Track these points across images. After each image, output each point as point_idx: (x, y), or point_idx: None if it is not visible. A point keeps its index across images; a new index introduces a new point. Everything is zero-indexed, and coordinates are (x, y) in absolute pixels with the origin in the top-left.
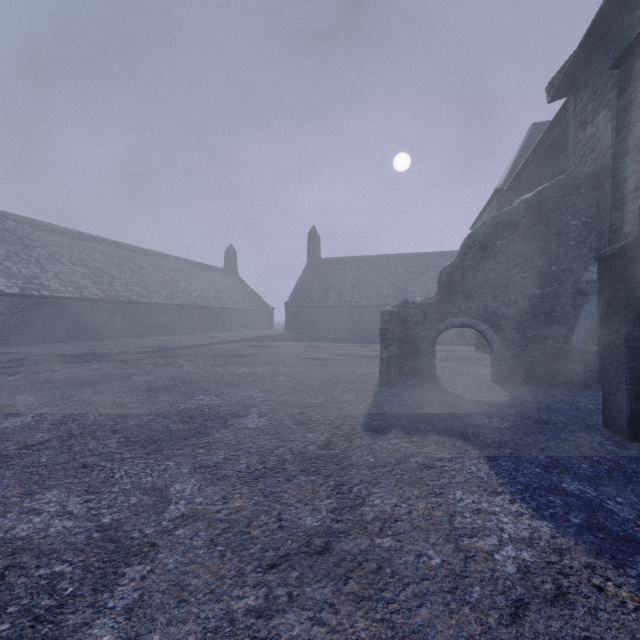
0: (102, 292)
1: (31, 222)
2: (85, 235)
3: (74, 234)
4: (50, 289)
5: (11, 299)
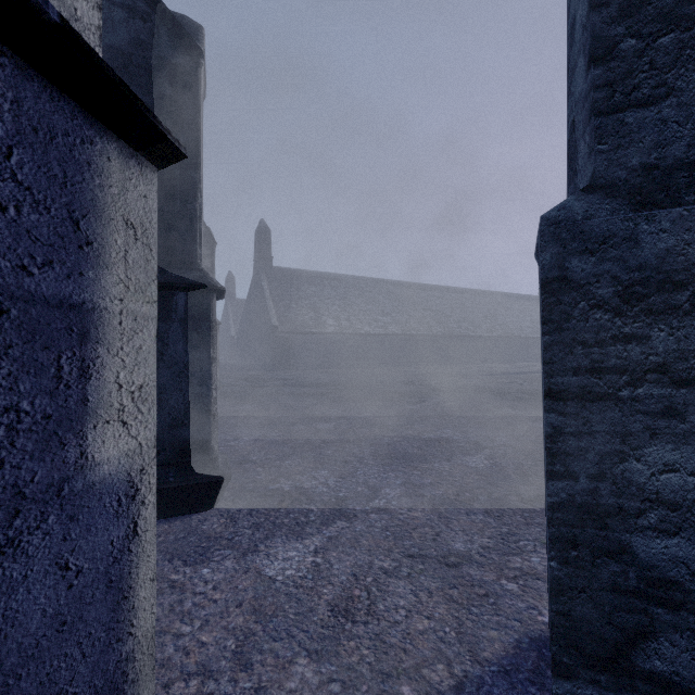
0: (443, 329)
1: (398, 283)
2: (427, 286)
3: (421, 286)
4: (415, 329)
5: (398, 337)
